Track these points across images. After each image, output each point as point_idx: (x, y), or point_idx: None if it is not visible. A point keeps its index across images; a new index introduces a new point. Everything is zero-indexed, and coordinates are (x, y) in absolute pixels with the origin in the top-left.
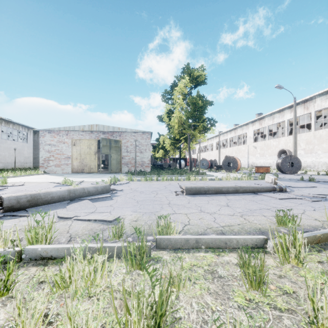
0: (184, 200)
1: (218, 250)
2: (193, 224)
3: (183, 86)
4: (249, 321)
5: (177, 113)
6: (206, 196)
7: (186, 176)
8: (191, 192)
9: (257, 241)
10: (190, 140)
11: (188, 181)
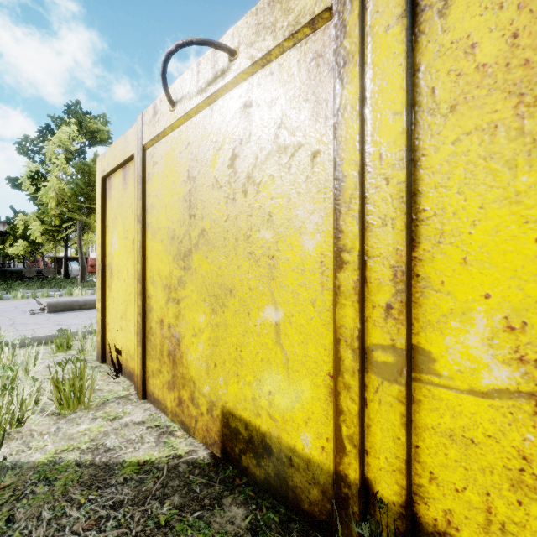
0: (41, 318)
1: (50, 344)
2: (37, 334)
3: (68, 138)
4: (44, 361)
5: (54, 181)
6: (81, 311)
7: (66, 289)
8: (58, 309)
9: (90, 332)
10: (83, 231)
11: (68, 297)
